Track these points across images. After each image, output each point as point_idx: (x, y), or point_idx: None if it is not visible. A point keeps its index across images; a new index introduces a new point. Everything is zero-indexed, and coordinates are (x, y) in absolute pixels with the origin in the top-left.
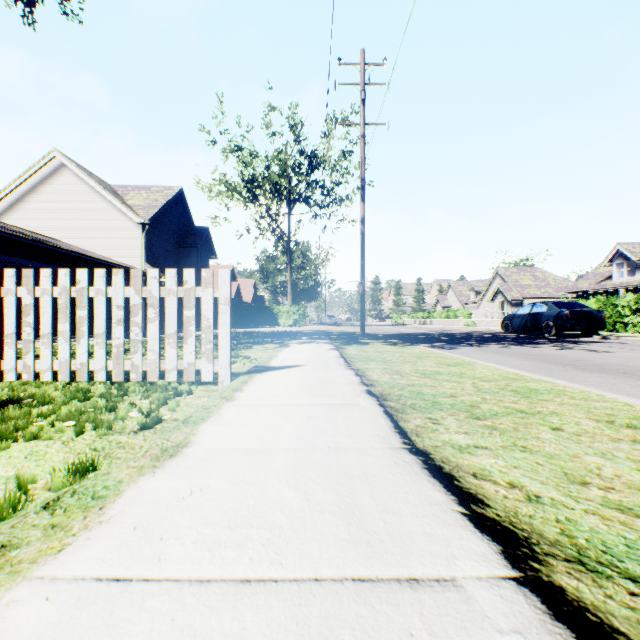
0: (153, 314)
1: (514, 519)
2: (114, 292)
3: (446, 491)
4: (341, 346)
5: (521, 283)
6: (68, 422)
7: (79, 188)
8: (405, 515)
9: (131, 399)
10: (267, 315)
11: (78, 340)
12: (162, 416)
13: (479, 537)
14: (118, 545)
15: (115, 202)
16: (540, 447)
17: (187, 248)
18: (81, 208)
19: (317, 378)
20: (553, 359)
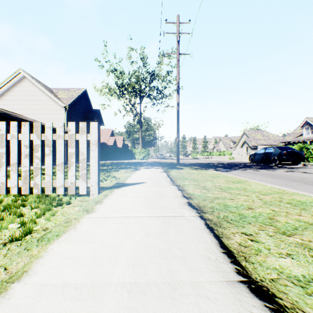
0: (48, 151)
1: None
2: (23, 137)
3: None
4: (167, 170)
5: (256, 138)
6: None
7: (33, 89)
8: None
9: (26, 208)
10: (129, 154)
11: None
12: (34, 227)
13: None
14: None
15: (51, 96)
16: None
17: (88, 120)
18: (34, 99)
19: (154, 192)
20: (288, 178)
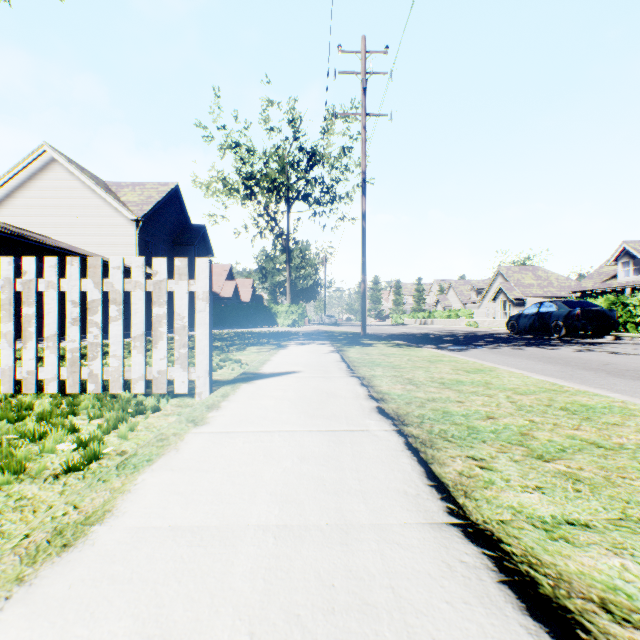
0: (116, 312)
1: None
2: (68, 285)
3: None
4: (342, 348)
5: (523, 282)
6: None
7: (70, 183)
8: None
9: (79, 419)
10: (265, 315)
11: (24, 343)
12: (103, 449)
13: None
14: None
15: (107, 198)
16: None
17: (183, 246)
18: (72, 204)
19: (315, 389)
20: (578, 363)
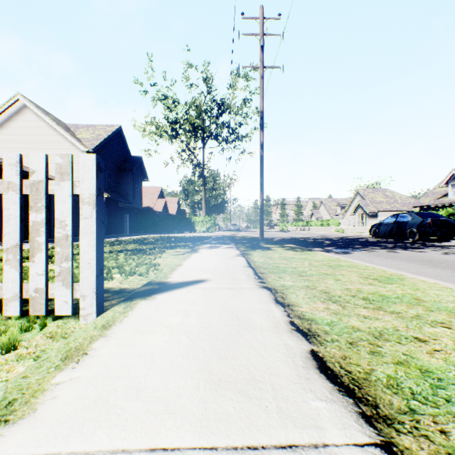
0: None
1: None
2: None
3: None
4: (246, 251)
5: (376, 200)
6: None
7: (38, 124)
8: None
9: None
10: (187, 224)
11: None
12: None
13: None
14: None
15: (66, 135)
16: None
17: (125, 172)
18: (39, 140)
19: (222, 311)
20: None
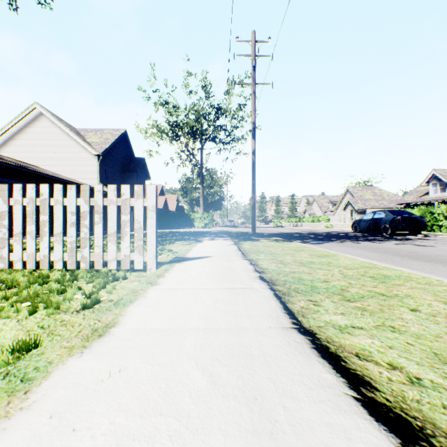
0: (98, 218)
1: (404, 405)
2: (69, 202)
3: (336, 373)
4: (238, 242)
5: (364, 197)
6: (25, 303)
7: (53, 130)
8: (303, 400)
9: (79, 283)
10: (186, 220)
11: (41, 238)
12: (100, 298)
13: (376, 427)
14: (30, 438)
15: (78, 140)
16: (406, 327)
17: (129, 172)
18: (54, 144)
19: (221, 266)
20: (393, 251)
